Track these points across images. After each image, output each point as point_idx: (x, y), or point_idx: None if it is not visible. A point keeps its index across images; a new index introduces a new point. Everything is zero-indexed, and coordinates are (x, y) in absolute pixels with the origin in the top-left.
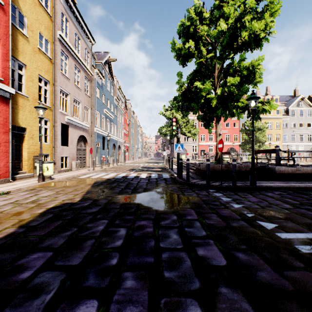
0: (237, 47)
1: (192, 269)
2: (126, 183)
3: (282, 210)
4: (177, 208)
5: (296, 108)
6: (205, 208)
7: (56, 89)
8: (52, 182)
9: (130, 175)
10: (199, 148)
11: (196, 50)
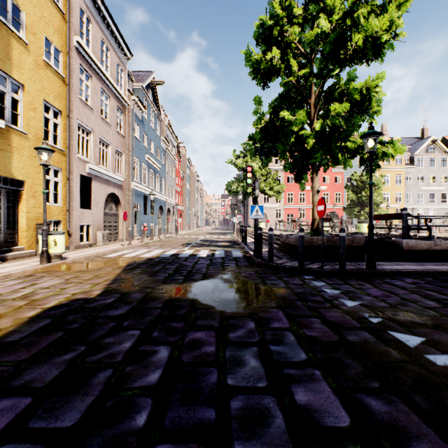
0: (345, 57)
1: (288, 438)
2: (177, 265)
3: (424, 311)
4: (255, 308)
5: (425, 155)
6: (301, 308)
7: (72, 123)
8: (63, 264)
9: (183, 252)
10: (285, 212)
11: (282, 64)
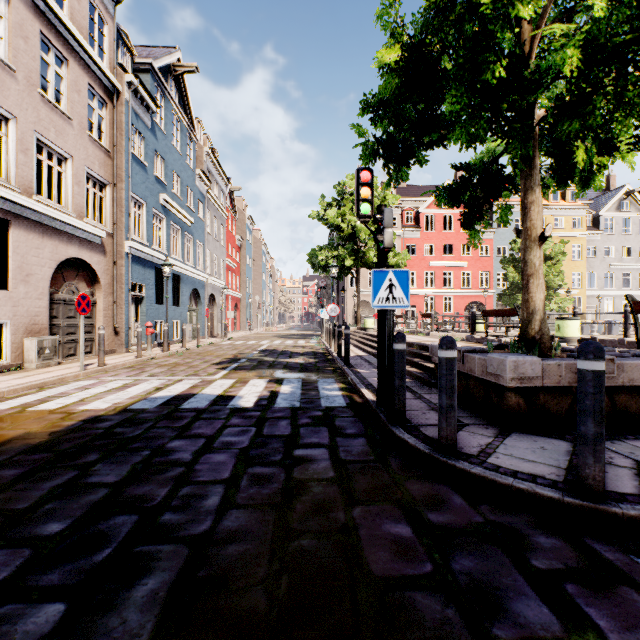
0: None
1: None
2: (135, 463)
3: None
4: None
5: (616, 214)
6: None
7: None
8: None
9: (204, 389)
10: None
11: None
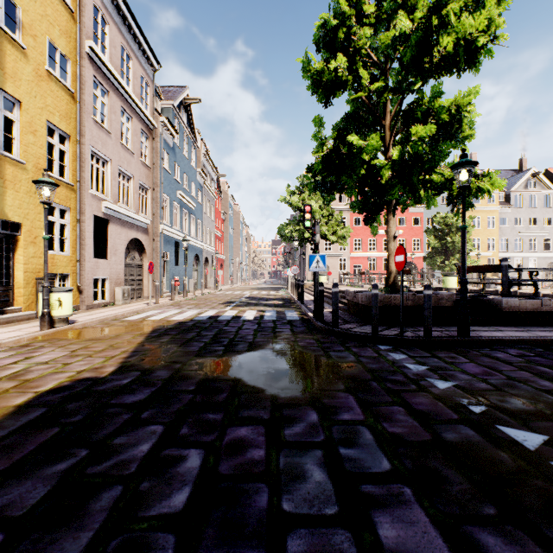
0: (430, 66)
1: None
2: (216, 331)
3: (541, 396)
4: (317, 392)
5: (524, 191)
6: (378, 392)
7: (84, 150)
8: (70, 329)
9: (224, 313)
10: (351, 263)
11: (350, 75)
